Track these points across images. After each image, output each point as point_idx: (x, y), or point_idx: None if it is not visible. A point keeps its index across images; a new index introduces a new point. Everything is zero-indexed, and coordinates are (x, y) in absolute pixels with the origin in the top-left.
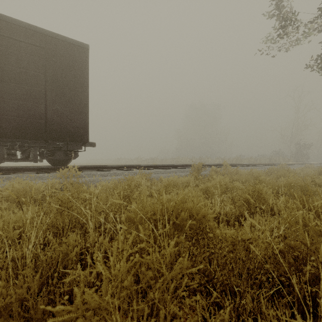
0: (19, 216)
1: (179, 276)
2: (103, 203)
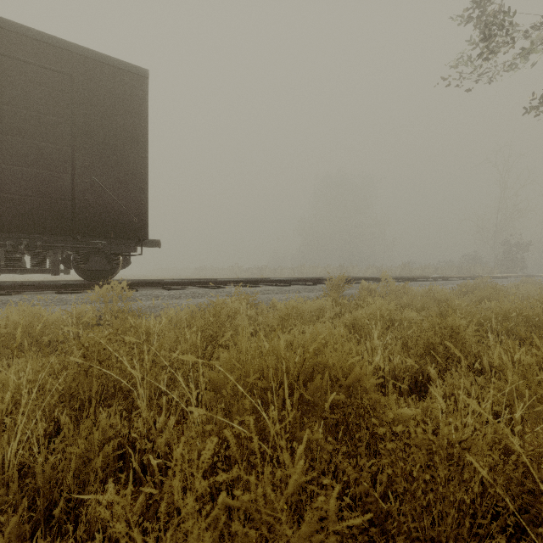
0: (3, 379)
1: (317, 537)
2: (170, 348)
